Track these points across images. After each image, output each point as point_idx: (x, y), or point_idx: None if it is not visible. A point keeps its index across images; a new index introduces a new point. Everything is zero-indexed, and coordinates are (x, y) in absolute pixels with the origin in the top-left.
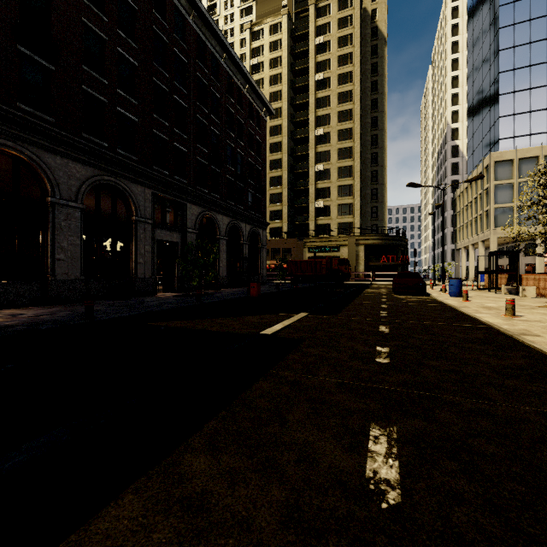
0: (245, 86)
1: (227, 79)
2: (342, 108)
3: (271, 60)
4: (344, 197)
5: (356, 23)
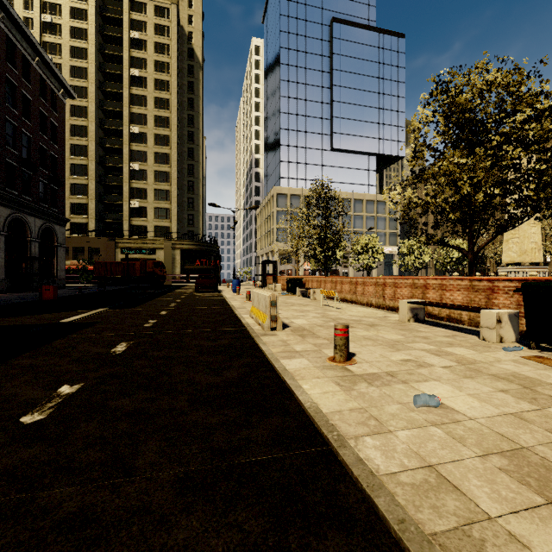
0: (35, 58)
1: (6, 42)
2: (159, 114)
3: (72, 27)
4: (162, 201)
5: (173, 37)
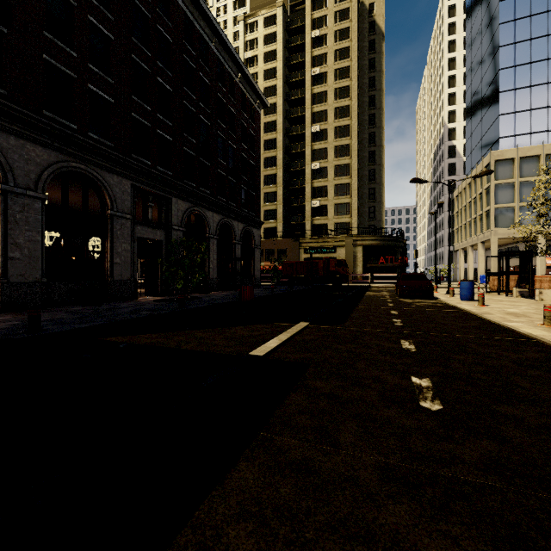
0: (238, 75)
1: (218, 66)
2: (339, 105)
3: (265, 53)
4: (341, 196)
5: (354, 16)
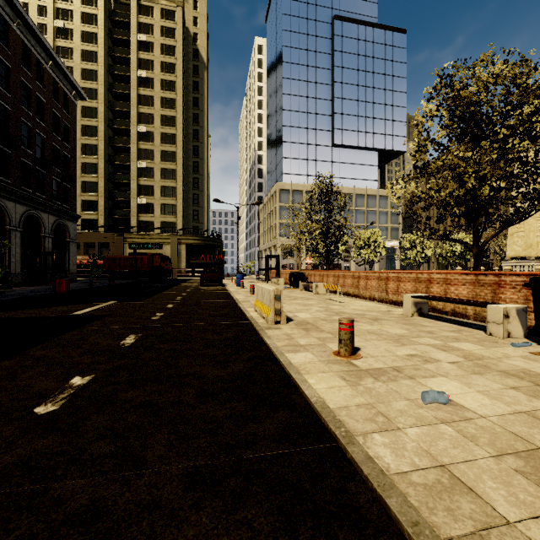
0: (48, 62)
1: (22, 48)
2: (165, 113)
3: (83, 32)
4: (168, 197)
5: (179, 39)
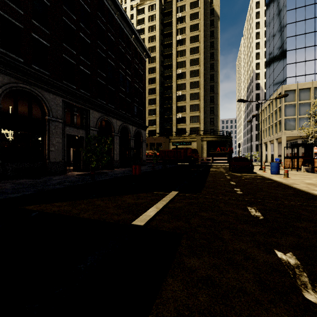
0: (132, 36)
1: (120, 30)
2: (192, 57)
3: (149, 27)
4: (194, 111)
5: (201, 5)
